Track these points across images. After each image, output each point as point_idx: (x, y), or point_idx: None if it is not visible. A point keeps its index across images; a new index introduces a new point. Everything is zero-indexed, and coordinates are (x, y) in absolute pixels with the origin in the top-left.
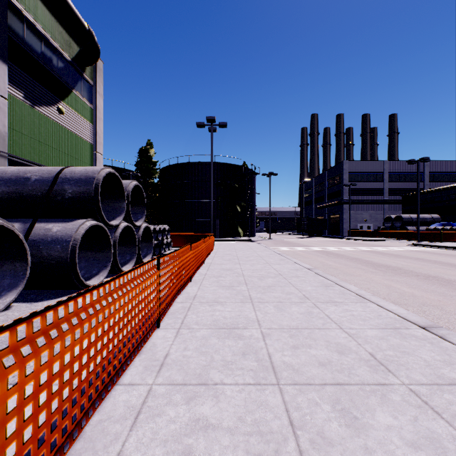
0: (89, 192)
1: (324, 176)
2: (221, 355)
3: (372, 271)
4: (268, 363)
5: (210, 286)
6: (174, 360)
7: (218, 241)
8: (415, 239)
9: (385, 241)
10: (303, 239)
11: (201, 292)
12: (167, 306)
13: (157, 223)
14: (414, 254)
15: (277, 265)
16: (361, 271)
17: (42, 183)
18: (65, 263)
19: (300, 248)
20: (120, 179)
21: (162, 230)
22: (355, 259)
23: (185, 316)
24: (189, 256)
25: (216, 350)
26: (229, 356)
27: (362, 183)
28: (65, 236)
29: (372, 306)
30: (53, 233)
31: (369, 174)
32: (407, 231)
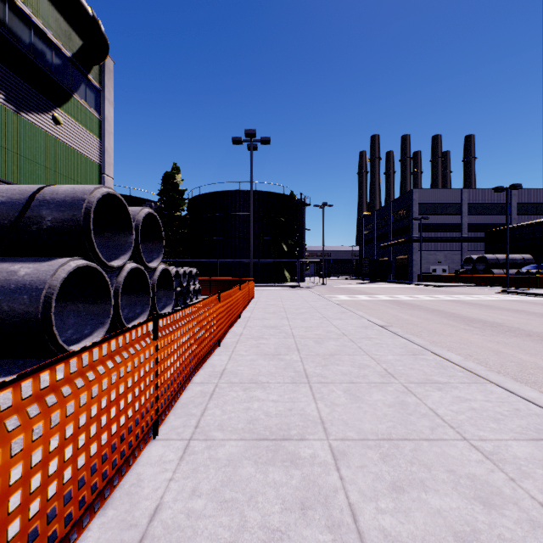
0: (76, 219)
1: (389, 208)
2: (260, 510)
3: (464, 328)
4: (354, 537)
5: (246, 354)
6: (169, 525)
7: (259, 287)
8: (503, 284)
9: (465, 287)
10: (364, 285)
11: (232, 364)
12: (177, 393)
13: (184, 265)
14: (510, 305)
15: (338, 320)
16: (450, 328)
17: (10, 207)
18: (34, 321)
19: (362, 296)
20: (124, 203)
21: (187, 274)
22: (436, 311)
23: (203, 412)
24: (217, 311)
25: (252, 497)
26: (276, 514)
27: (435, 217)
28: (35, 282)
29: (496, 391)
30: (18, 277)
31: (444, 205)
32: (493, 275)
